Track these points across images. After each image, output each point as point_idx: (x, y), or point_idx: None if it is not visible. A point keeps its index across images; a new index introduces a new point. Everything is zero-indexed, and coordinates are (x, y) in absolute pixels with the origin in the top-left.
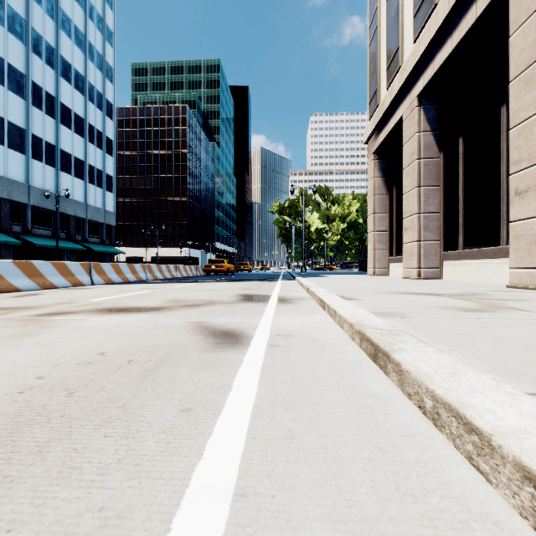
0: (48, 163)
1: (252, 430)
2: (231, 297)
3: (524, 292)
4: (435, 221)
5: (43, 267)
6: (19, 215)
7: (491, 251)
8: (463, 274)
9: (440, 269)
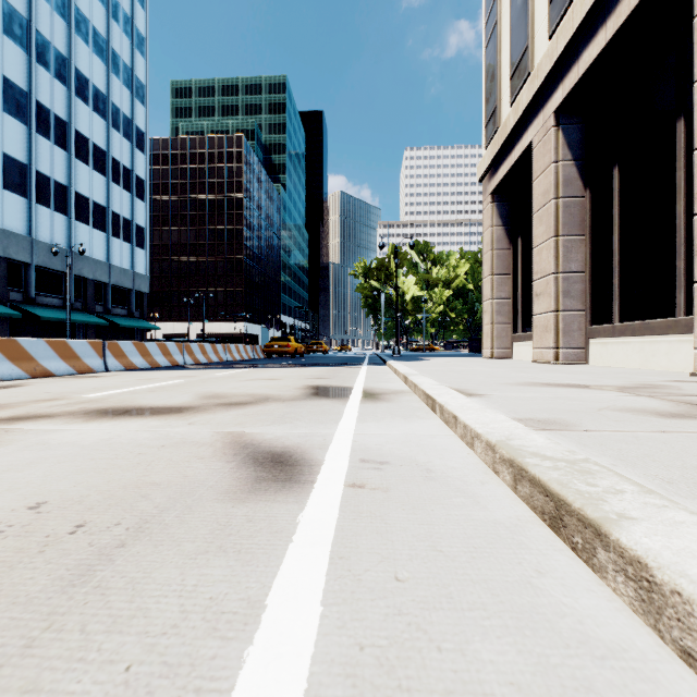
0: (57, 210)
1: None
2: (295, 391)
3: None
4: (579, 284)
5: (34, 347)
6: (19, 278)
7: (661, 325)
8: (619, 356)
9: (585, 349)
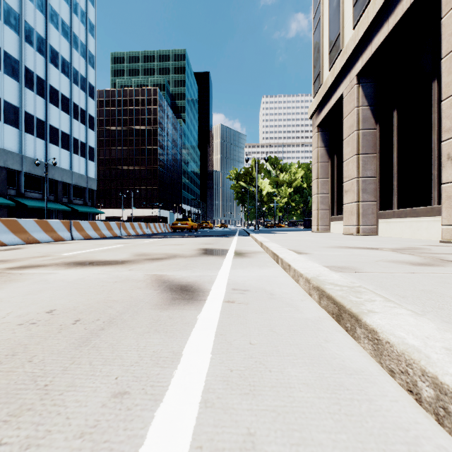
0: (38, 136)
1: (199, 432)
2: (192, 251)
3: None
4: (372, 184)
5: (28, 224)
6: (14, 181)
7: (423, 210)
8: (397, 230)
9: (376, 226)
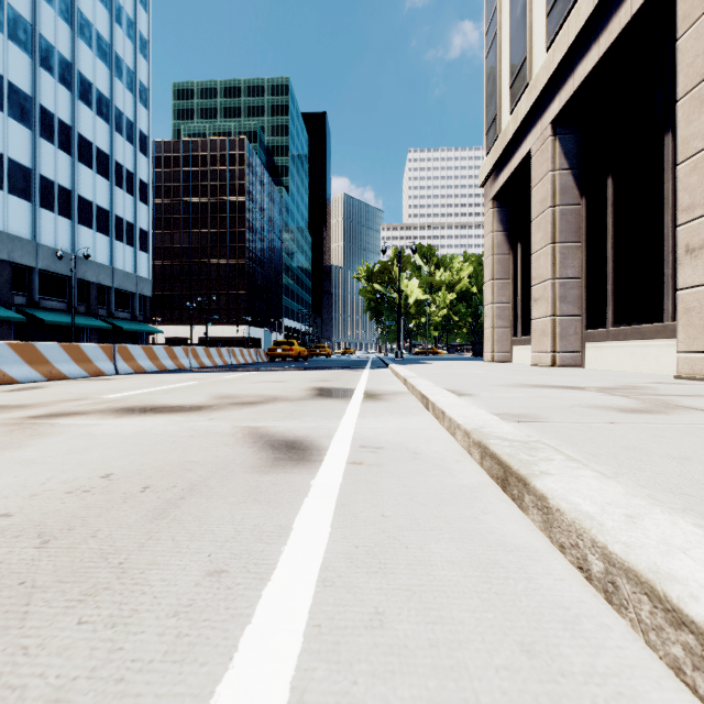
0: (61, 214)
1: (317, 611)
2: (301, 392)
3: (700, 385)
4: (575, 289)
5: (50, 351)
6: (23, 282)
7: (651, 329)
8: (613, 360)
9: (581, 353)
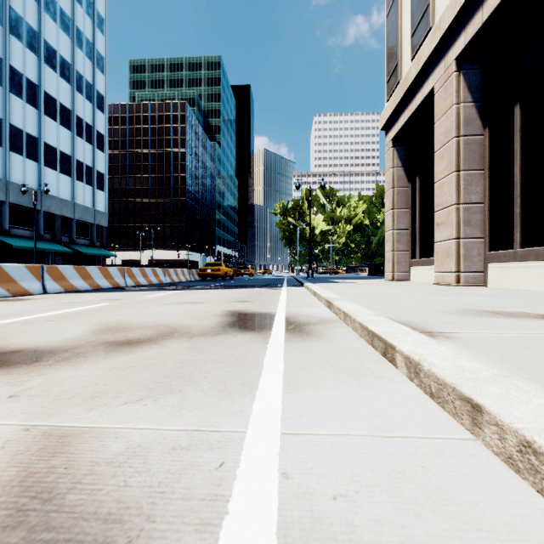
0: (29, 157)
1: None
2: (211, 319)
3: None
4: (478, 214)
5: None
6: None
7: None
8: (521, 279)
9: (484, 273)
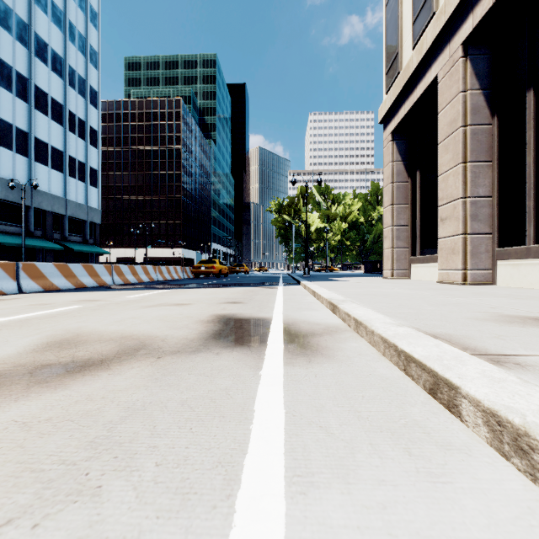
0: (19, 152)
1: None
2: (193, 327)
3: None
4: (486, 208)
5: None
6: None
7: None
8: (535, 278)
9: (492, 271)
